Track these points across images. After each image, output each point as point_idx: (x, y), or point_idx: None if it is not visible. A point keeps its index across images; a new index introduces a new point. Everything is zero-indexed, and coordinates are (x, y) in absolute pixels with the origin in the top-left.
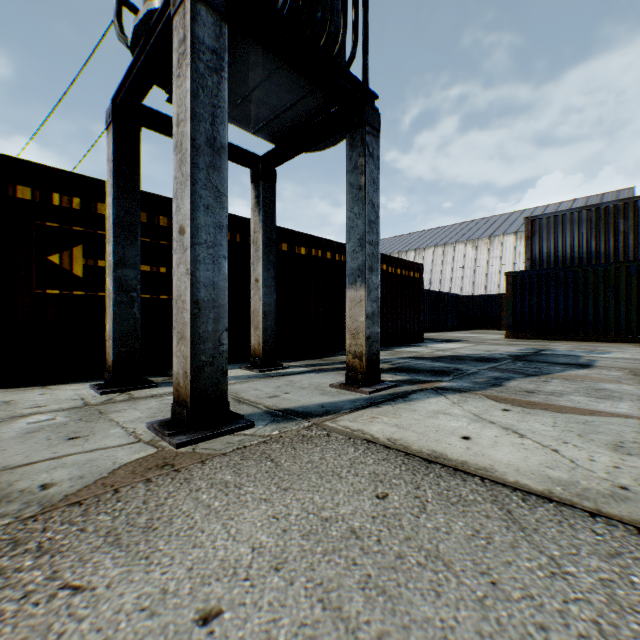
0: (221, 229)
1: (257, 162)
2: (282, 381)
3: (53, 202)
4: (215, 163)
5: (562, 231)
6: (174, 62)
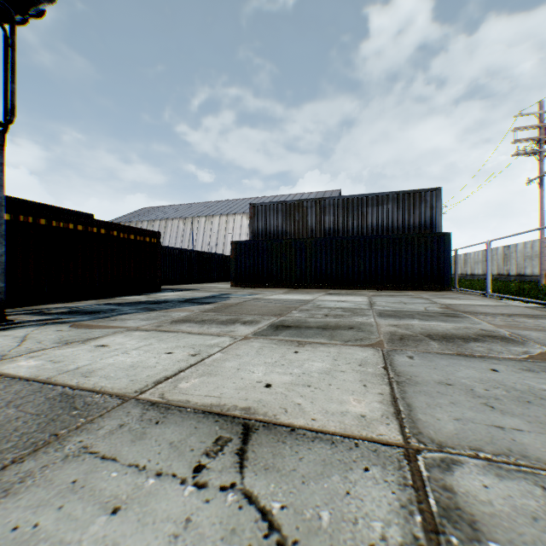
0: None
1: None
2: None
3: None
4: None
5: (269, 216)
6: None
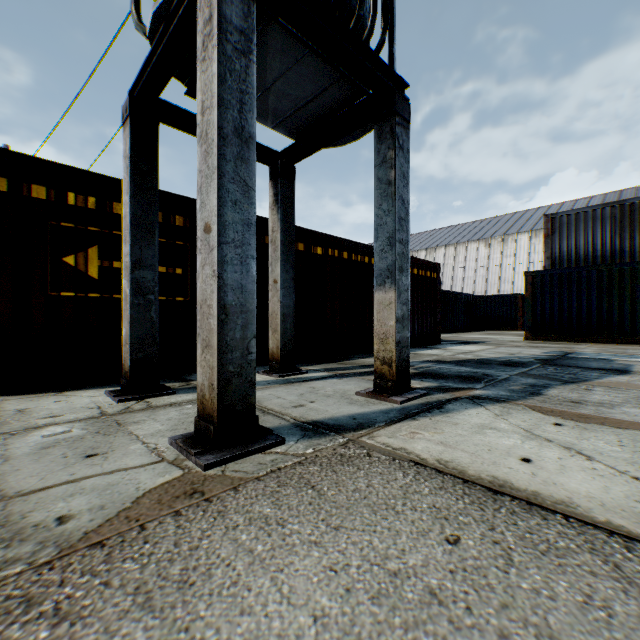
0: (249, 227)
1: (275, 158)
2: (304, 388)
3: (68, 201)
4: (243, 154)
5: (584, 229)
6: (198, 45)
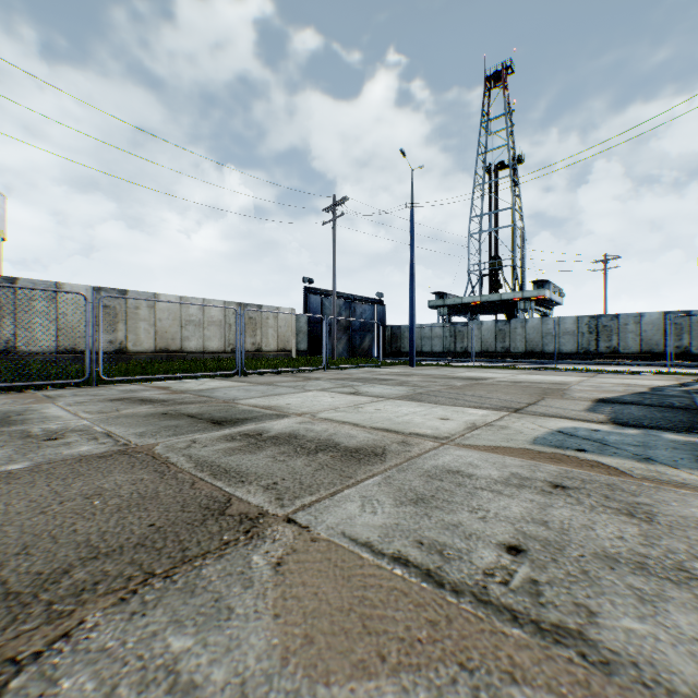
0: None
1: None
2: None
3: None
4: None
5: None
6: None
